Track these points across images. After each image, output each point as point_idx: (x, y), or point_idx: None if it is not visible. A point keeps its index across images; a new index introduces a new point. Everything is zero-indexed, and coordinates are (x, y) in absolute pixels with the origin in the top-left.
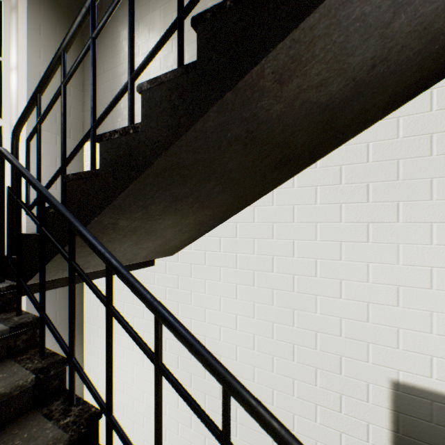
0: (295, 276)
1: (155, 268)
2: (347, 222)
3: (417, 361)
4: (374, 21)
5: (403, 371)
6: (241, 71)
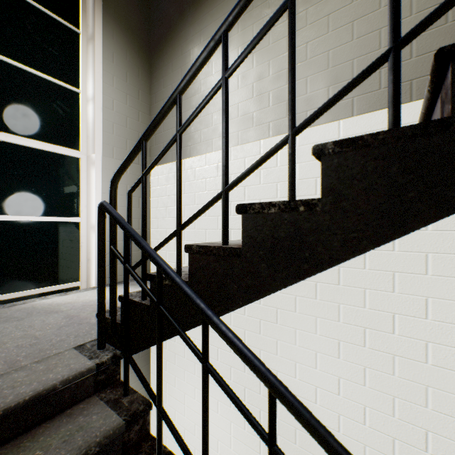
0: (428, 343)
1: None
2: None
3: None
4: None
5: None
6: None
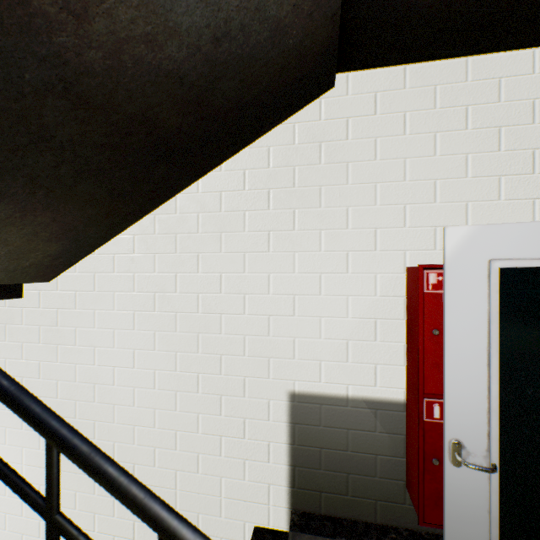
0: (200, 295)
1: (23, 301)
2: (250, 231)
3: (310, 369)
4: None
5: (299, 381)
6: None
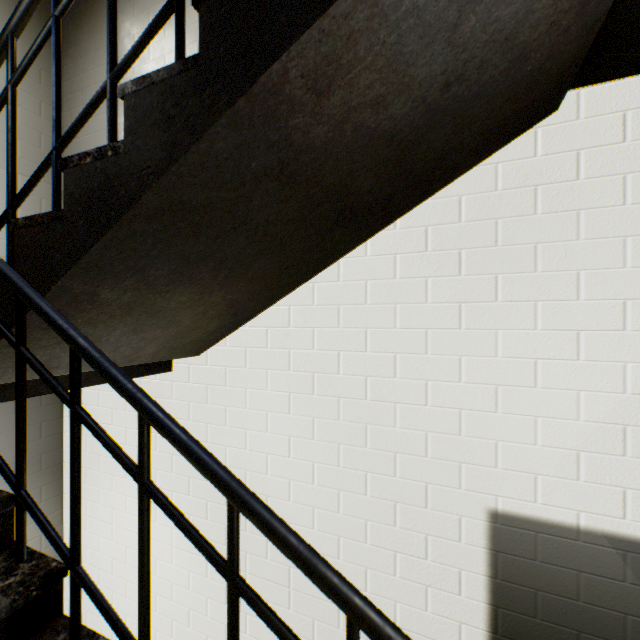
0: (368, 378)
1: (173, 374)
2: (434, 302)
3: (519, 483)
4: (434, 20)
5: (503, 497)
6: (256, 70)
